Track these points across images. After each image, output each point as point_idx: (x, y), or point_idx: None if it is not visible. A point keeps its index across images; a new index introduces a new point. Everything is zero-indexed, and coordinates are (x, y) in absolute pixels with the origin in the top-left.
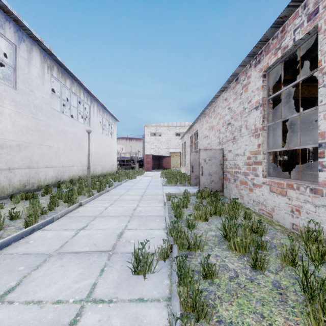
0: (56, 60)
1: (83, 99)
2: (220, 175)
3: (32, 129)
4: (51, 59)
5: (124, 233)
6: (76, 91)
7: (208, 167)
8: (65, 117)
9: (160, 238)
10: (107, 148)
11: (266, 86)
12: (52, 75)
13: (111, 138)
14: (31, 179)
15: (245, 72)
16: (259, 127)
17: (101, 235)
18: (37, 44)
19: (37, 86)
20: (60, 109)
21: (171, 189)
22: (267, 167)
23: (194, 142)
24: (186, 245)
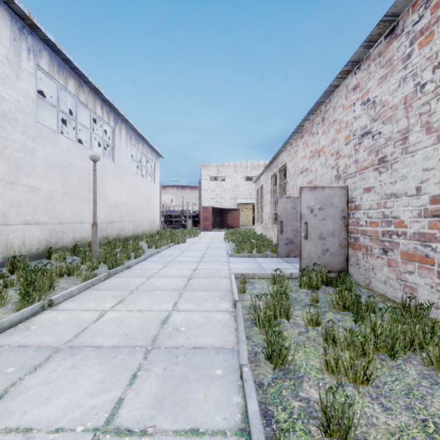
0: (45, 40)
1: (102, 115)
2: (341, 240)
3: None
4: (35, 38)
5: None
6: (87, 102)
7: (317, 224)
8: (66, 141)
9: None
10: (143, 197)
11: None
12: (38, 66)
13: (150, 182)
14: None
15: None
16: None
17: None
18: (5, 2)
19: (5, 78)
20: (57, 126)
21: (244, 263)
22: None
23: (278, 185)
24: None
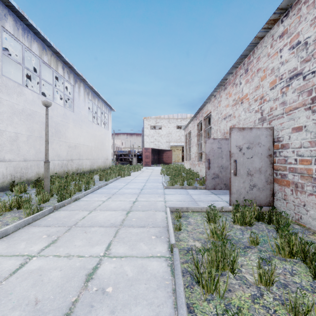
0: (9, 6)
1: (63, 75)
2: (268, 176)
3: None
4: (0, 4)
5: None
6: (50, 62)
7: (245, 161)
8: (30, 93)
9: None
10: (98, 140)
11: None
12: (3, 28)
13: (104, 129)
14: None
15: None
16: None
17: None
18: None
19: None
20: (22, 80)
21: (178, 194)
22: None
23: (204, 130)
24: None
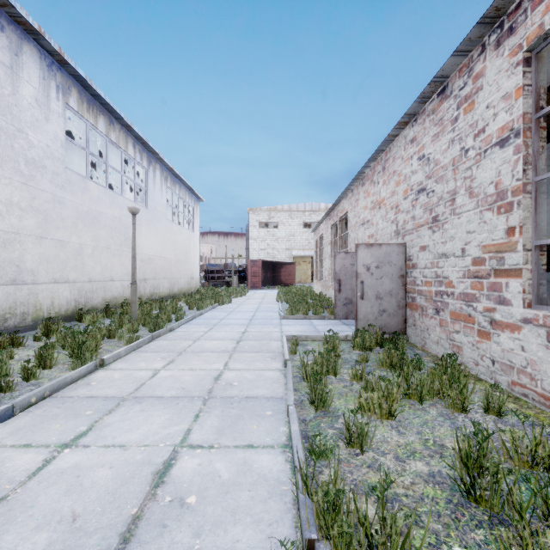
0: (75, 75)
1: (134, 155)
2: (399, 300)
3: (21, 206)
4: (64, 74)
5: (175, 461)
6: (118, 141)
7: (374, 283)
8: (95, 188)
9: (273, 486)
10: (180, 249)
11: (530, 86)
12: (67, 105)
13: (188, 231)
14: (19, 305)
15: (468, 67)
16: (511, 187)
17: (108, 470)
18: (34, 39)
19: (34, 122)
20: (86, 171)
21: (298, 325)
22: (535, 283)
23: (339, 236)
24: (362, 546)
